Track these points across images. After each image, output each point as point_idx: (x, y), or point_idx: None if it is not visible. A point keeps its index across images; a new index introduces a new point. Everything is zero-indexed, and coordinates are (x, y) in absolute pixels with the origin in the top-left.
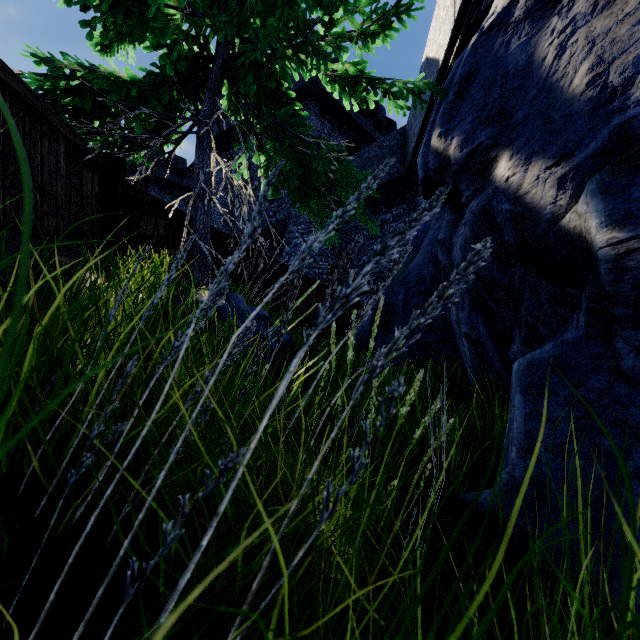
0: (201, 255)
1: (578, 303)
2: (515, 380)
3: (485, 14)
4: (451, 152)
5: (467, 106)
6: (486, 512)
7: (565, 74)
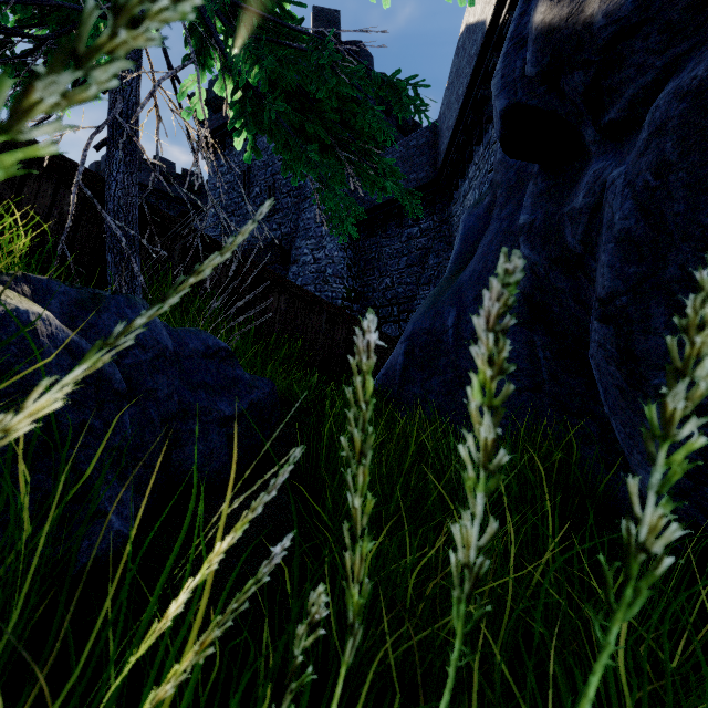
0: (119, 242)
1: None
2: None
3: None
4: (593, 7)
5: None
6: None
7: None
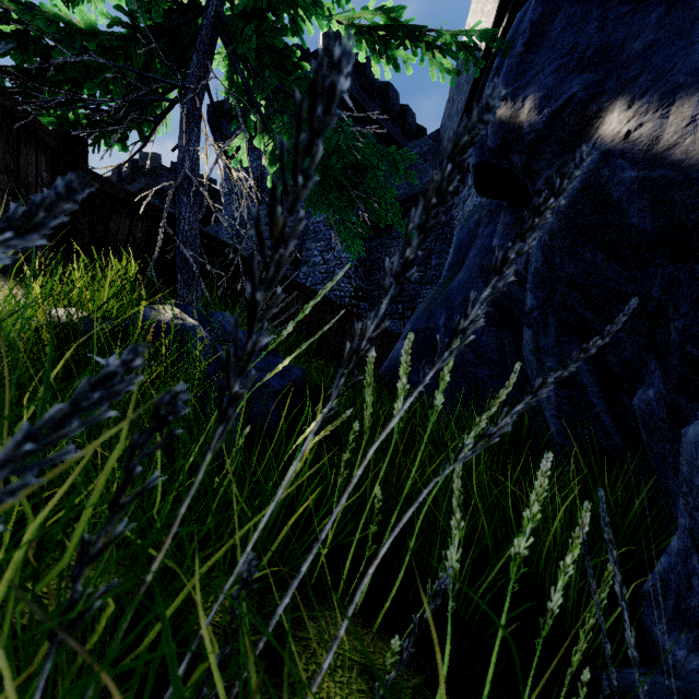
0: (186, 265)
1: None
2: (698, 460)
3: None
4: (523, 117)
5: (545, 53)
6: None
7: None
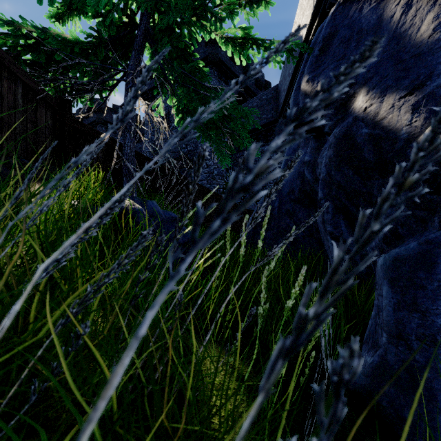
0: (128, 172)
1: (438, 207)
2: (381, 273)
3: None
4: None
5: (329, 57)
6: (360, 390)
7: (412, 24)
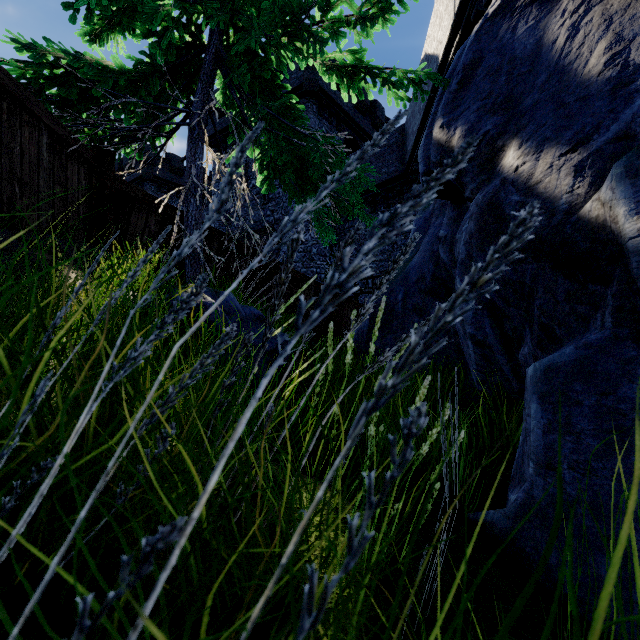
0: (193, 252)
1: (602, 301)
2: (530, 386)
3: (486, 7)
4: (454, 143)
5: (471, 95)
6: (500, 535)
7: (579, 55)
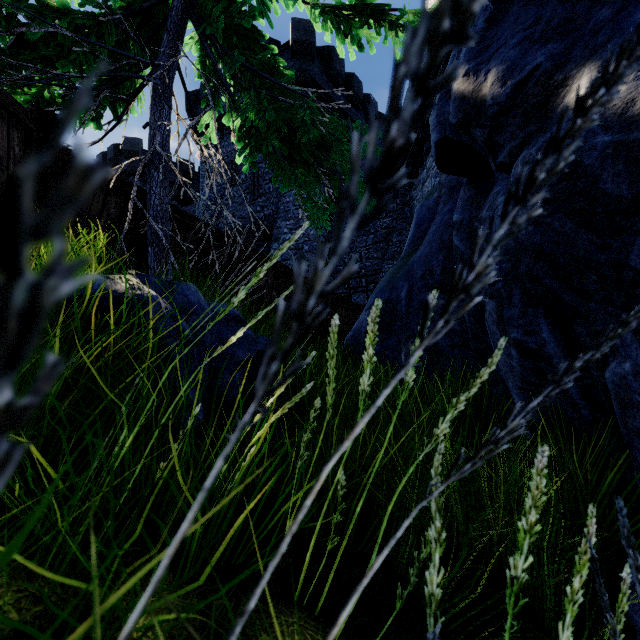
0: (157, 238)
1: None
2: None
3: None
4: (486, 90)
5: (508, 28)
6: None
7: None
